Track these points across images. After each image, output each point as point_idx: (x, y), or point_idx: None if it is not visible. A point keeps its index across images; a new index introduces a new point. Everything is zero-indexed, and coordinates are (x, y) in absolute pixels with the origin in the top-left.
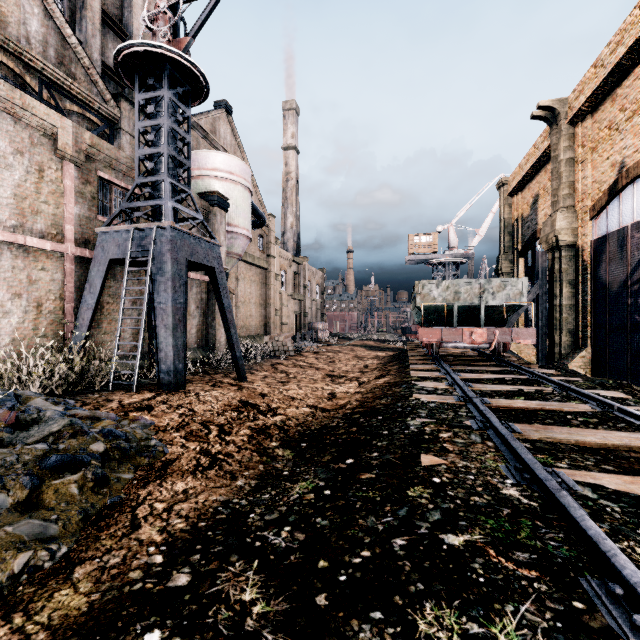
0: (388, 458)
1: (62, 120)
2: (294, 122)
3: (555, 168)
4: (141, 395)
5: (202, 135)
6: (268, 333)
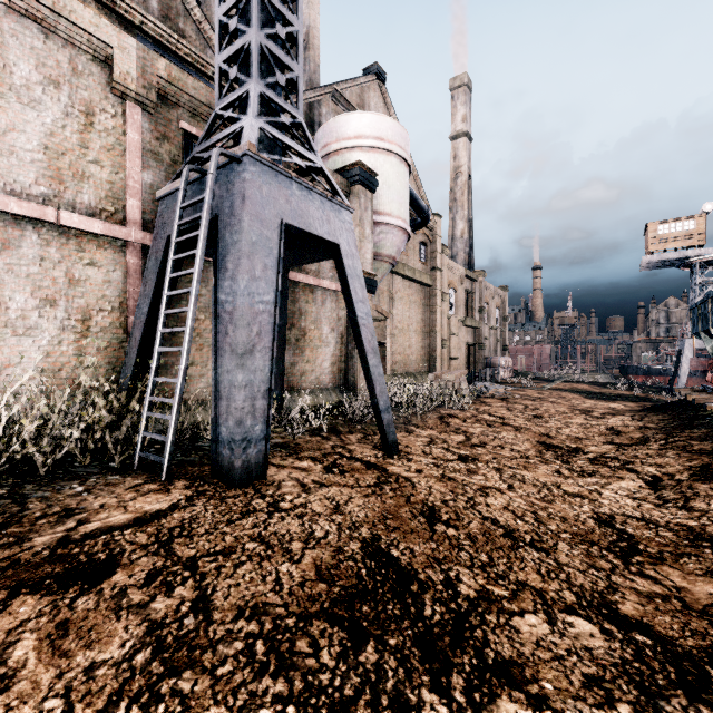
0: None
1: (120, 37)
2: (465, 101)
3: None
4: (155, 497)
5: (346, 110)
6: (432, 370)
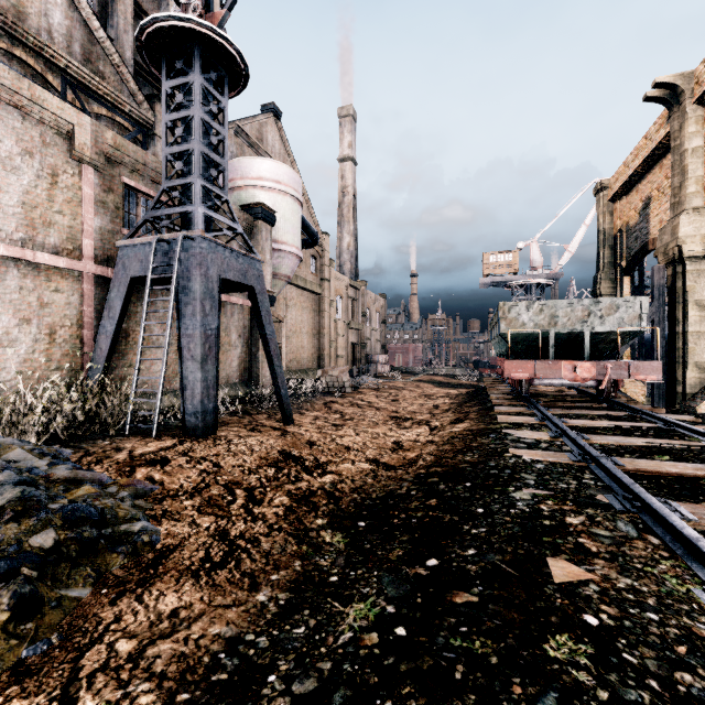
0: (493, 561)
1: (79, 116)
2: (351, 130)
3: (676, 161)
4: (160, 442)
5: (247, 142)
6: (322, 367)
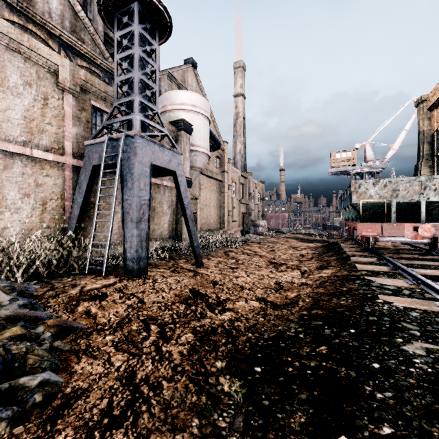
0: None
1: (62, 60)
2: (242, 76)
3: None
4: (105, 280)
5: (175, 83)
6: (223, 228)
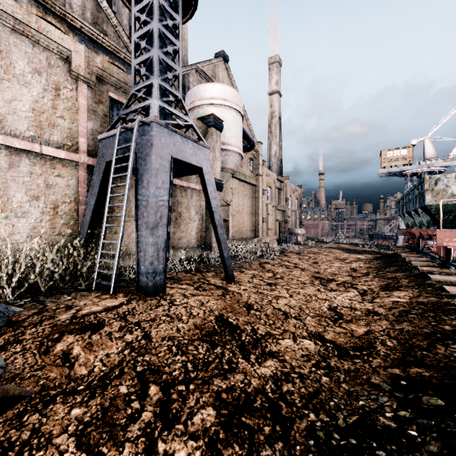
0: None
1: (75, 45)
2: (277, 72)
3: None
4: (111, 300)
5: (205, 79)
6: (257, 236)
